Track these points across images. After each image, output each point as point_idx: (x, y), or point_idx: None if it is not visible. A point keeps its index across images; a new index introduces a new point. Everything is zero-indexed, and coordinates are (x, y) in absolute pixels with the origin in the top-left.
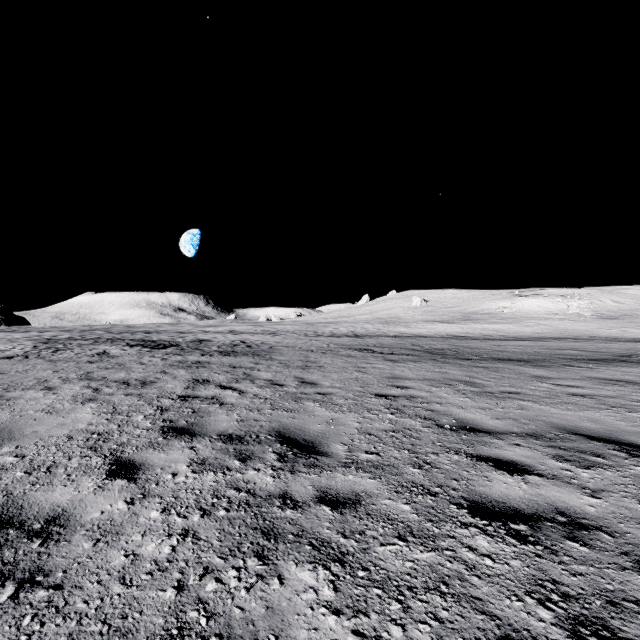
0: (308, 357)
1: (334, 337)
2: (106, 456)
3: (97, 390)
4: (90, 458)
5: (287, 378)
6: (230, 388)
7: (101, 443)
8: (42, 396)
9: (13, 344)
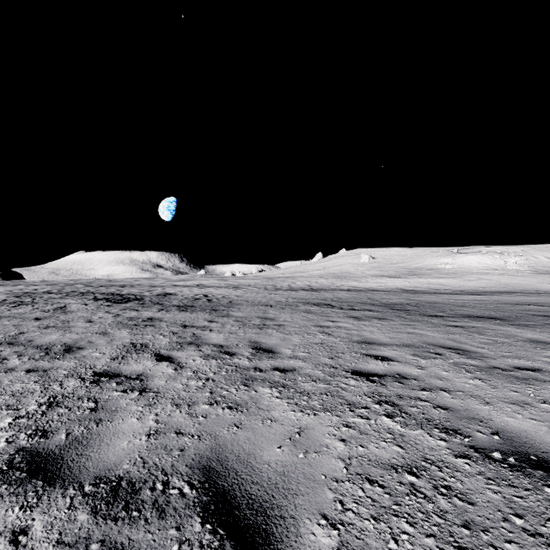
0: (266, 313)
1: (292, 291)
2: None
3: (0, 362)
4: None
5: (240, 342)
6: (167, 359)
7: None
8: None
9: None
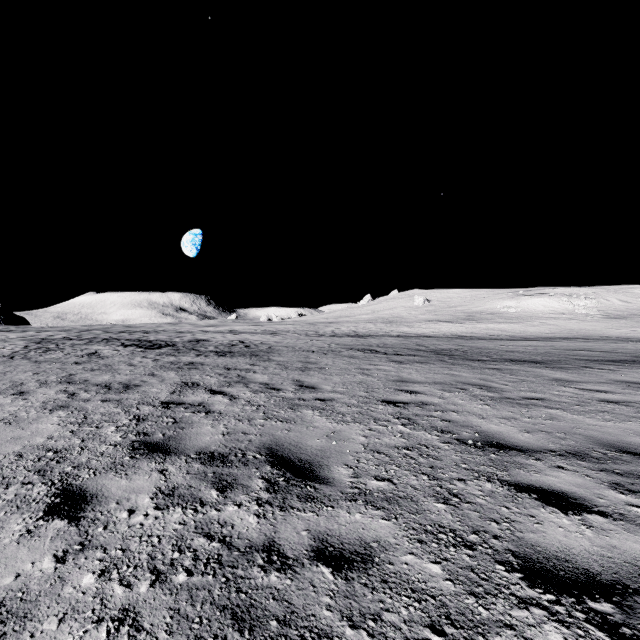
0: (308, 358)
1: (336, 337)
2: (53, 483)
3: (73, 395)
4: (32, 486)
5: (284, 381)
6: (221, 393)
7: (54, 464)
8: (9, 402)
9: (4, 344)
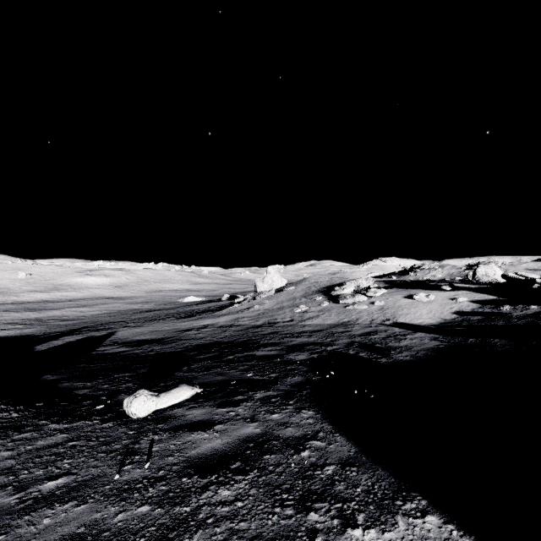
0: None
1: None
2: None
3: None
4: None
5: None
6: None
7: None
8: None
9: None
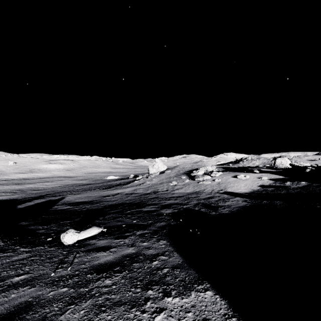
0: None
1: None
2: None
3: None
4: None
5: None
6: None
7: None
8: None
9: None
